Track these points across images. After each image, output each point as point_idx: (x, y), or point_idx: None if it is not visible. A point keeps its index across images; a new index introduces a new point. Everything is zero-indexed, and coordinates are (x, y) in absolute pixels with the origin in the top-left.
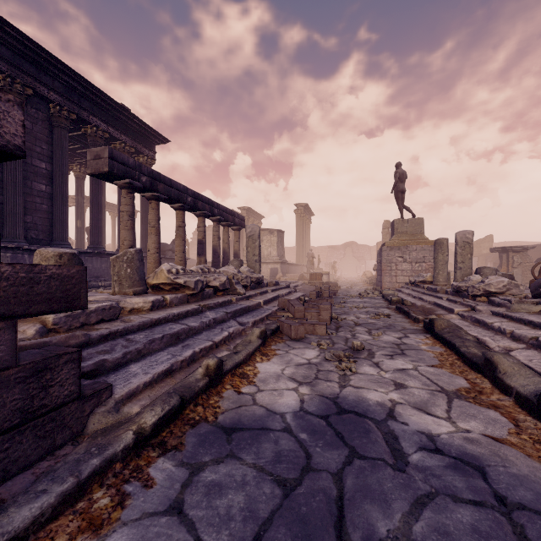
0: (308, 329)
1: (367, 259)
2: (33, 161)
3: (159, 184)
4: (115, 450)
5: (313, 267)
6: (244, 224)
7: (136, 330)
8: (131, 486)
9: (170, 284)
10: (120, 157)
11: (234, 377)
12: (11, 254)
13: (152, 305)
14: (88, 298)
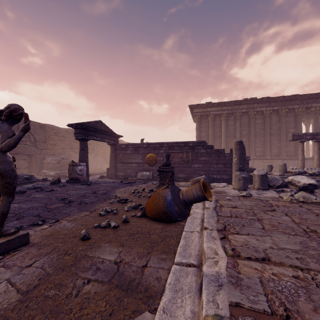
0: None
1: None
2: (289, 130)
3: (317, 136)
4: None
5: None
6: None
7: None
8: None
9: (289, 171)
10: (296, 134)
11: None
12: (281, 160)
13: (279, 175)
14: (270, 172)
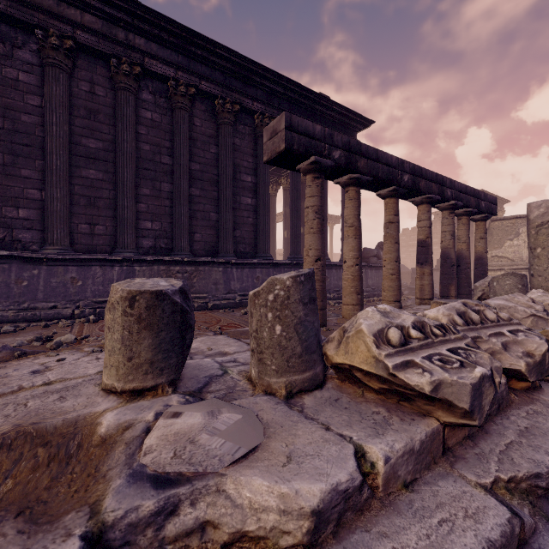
0: None
1: None
2: (241, 176)
3: (359, 160)
4: None
5: None
6: (495, 209)
7: None
8: None
9: (382, 378)
10: (302, 126)
11: None
12: (222, 269)
13: (313, 525)
14: (152, 427)
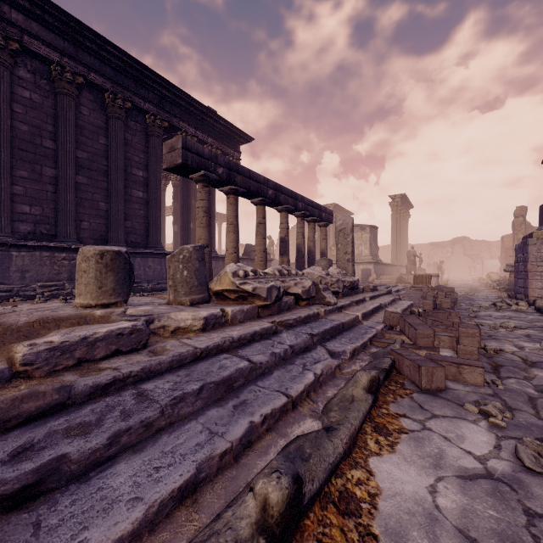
0: (448, 370)
1: (484, 257)
2: (132, 170)
3: (237, 176)
4: None
5: (414, 268)
6: (332, 219)
7: (165, 371)
8: None
9: (235, 291)
10: (194, 147)
11: (327, 508)
12: None
13: (204, 323)
14: (127, 310)
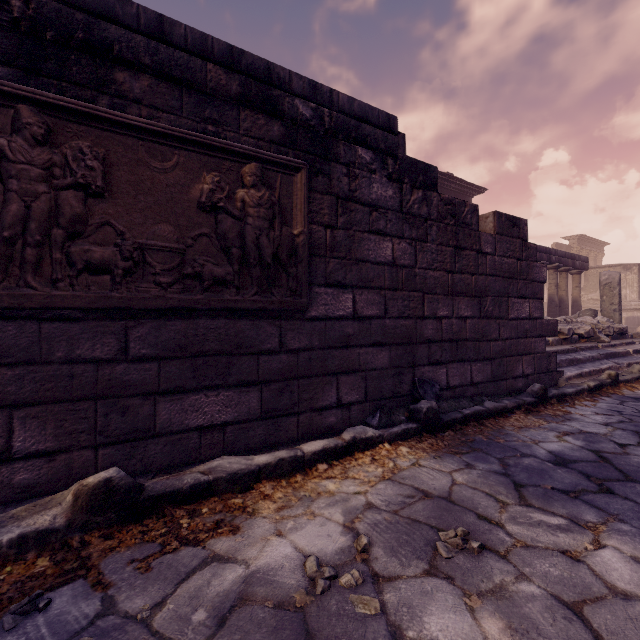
0: None
1: None
2: None
3: None
4: (584, 387)
5: None
6: (587, 266)
7: None
8: (595, 398)
9: None
10: None
11: (625, 386)
12: None
13: None
14: None
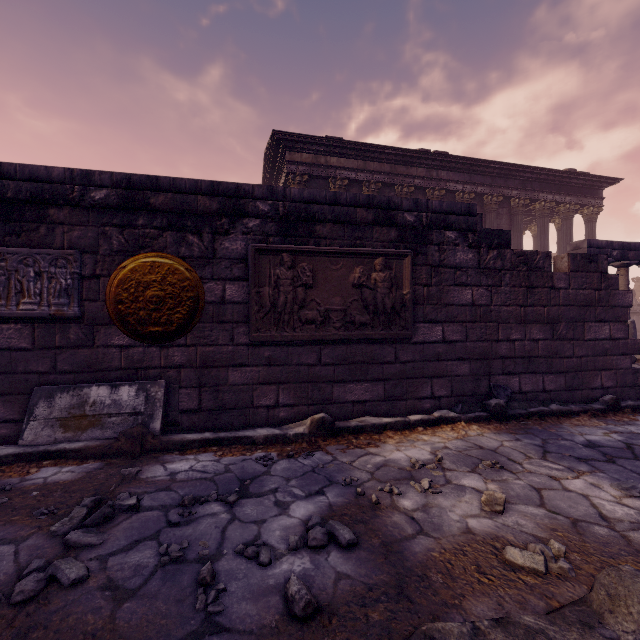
0: None
1: None
2: None
3: (629, 253)
4: None
5: None
6: None
7: None
8: None
9: None
10: (595, 243)
11: None
12: None
13: None
14: None
